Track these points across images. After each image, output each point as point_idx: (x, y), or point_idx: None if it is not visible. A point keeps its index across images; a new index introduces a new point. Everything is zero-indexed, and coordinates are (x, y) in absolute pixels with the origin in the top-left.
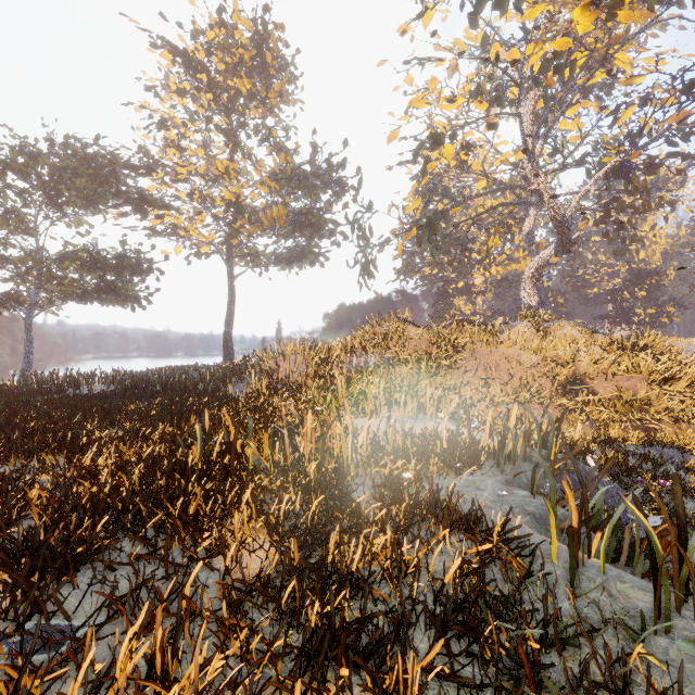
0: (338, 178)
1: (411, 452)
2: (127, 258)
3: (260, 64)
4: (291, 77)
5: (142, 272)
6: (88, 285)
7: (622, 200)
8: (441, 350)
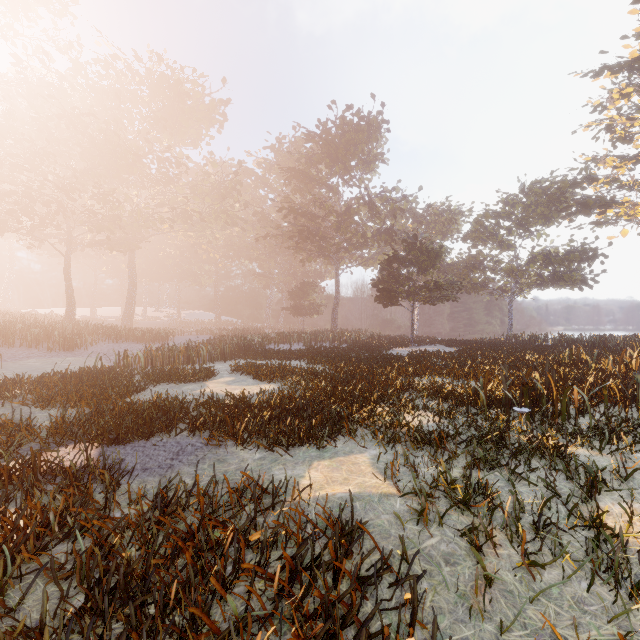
0: None
1: None
2: (572, 254)
3: None
4: None
5: (588, 259)
6: (544, 277)
7: None
8: None
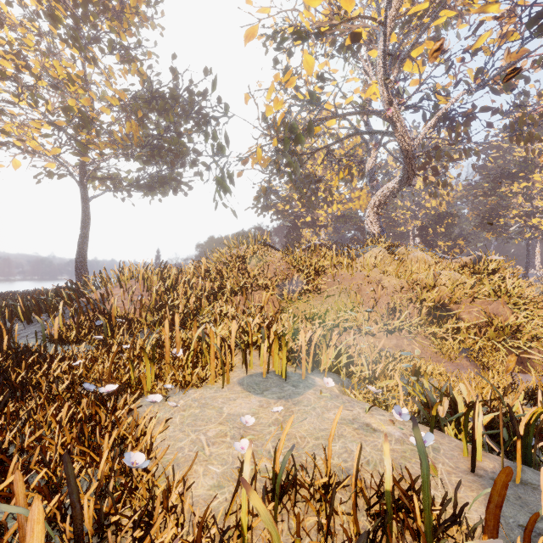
0: (199, 107)
1: None
2: None
3: None
4: (150, 0)
5: None
6: None
7: (440, 149)
8: (302, 273)
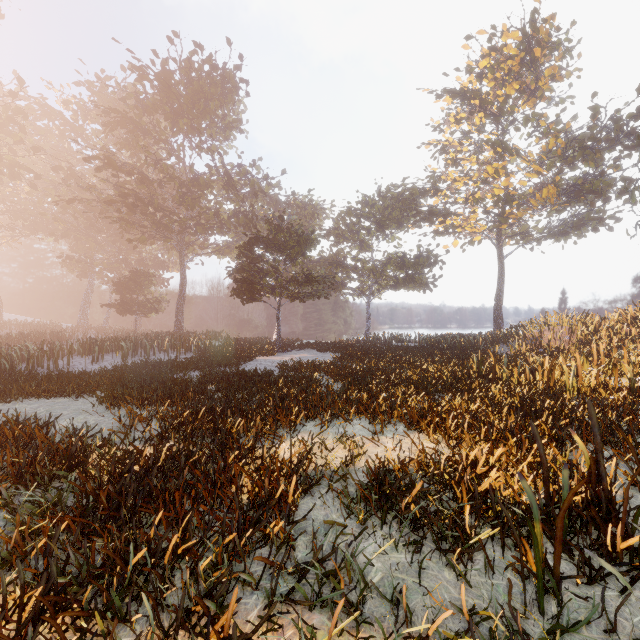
0: (629, 131)
1: (624, 388)
2: (421, 257)
3: (528, 61)
4: (565, 52)
5: (430, 264)
6: (399, 278)
7: None
8: None
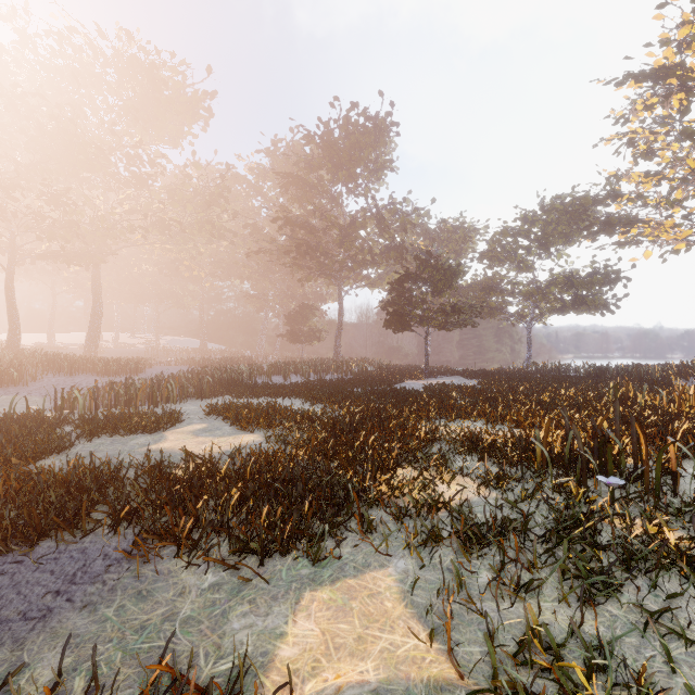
0: None
1: None
2: (595, 276)
3: None
4: None
5: (610, 282)
6: (565, 301)
7: None
8: None
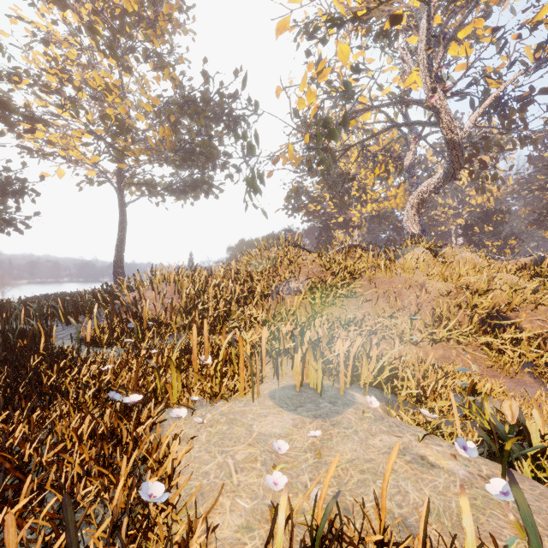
0: (229, 109)
1: None
2: None
3: None
4: (182, 7)
5: (15, 192)
6: None
7: (490, 139)
8: (336, 276)
